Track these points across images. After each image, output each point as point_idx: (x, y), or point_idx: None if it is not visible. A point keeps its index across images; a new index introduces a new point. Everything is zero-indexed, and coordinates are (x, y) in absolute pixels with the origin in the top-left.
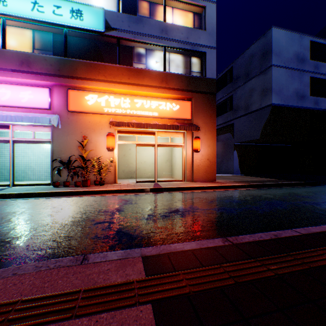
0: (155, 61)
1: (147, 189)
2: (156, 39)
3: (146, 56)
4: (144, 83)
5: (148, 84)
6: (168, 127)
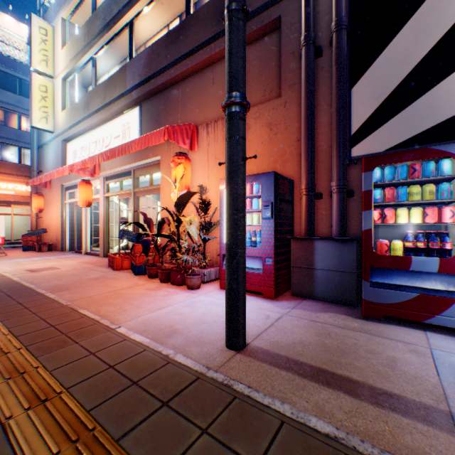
0: (13, 153)
1: (6, 243)
2: (14, 141)
3: (4, 149)
4: (2, 171)
5: (6, 172)
6: (24, 203)
